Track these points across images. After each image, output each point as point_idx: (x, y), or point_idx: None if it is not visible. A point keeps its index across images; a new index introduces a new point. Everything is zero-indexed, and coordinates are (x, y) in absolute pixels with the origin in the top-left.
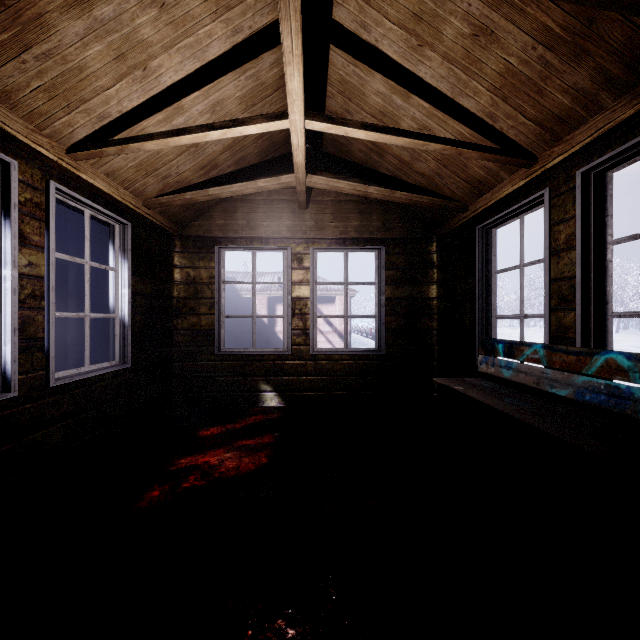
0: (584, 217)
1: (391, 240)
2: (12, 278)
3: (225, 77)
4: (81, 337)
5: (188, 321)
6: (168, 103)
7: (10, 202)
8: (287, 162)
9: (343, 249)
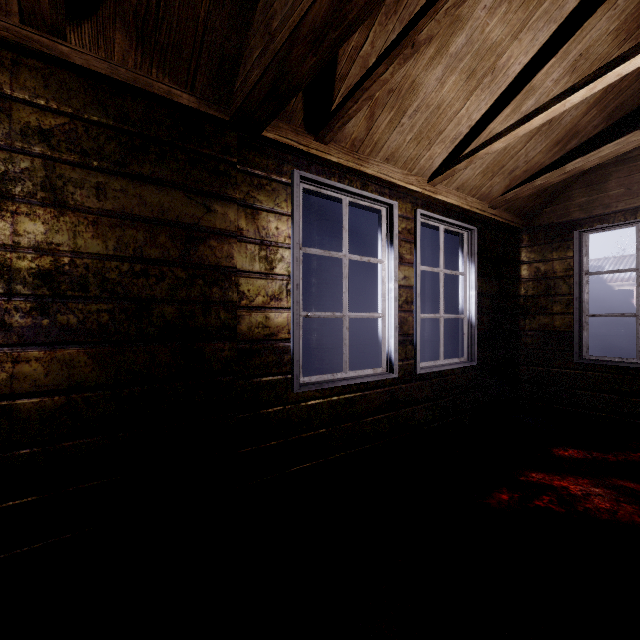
0: None
1: None
2: (394, 289)
3: (592, 18)
4: (434, 335)
5: (537, 321)
6: (516, 92)
7: (393, 233)
8: None
9: None
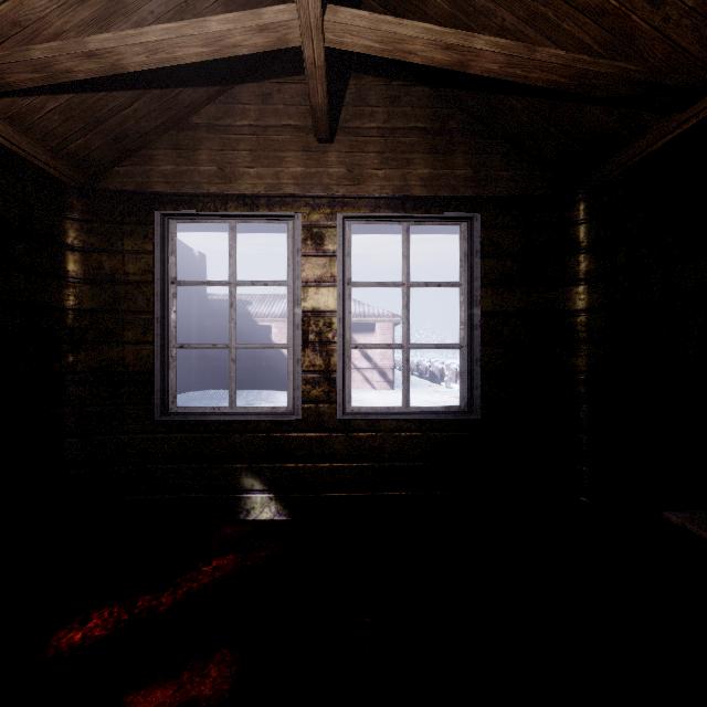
0: None
1: (493, 200)
2: None
3: None
4: None
5: (99, 356)
6: None
7: None
8: (294, 55)
9: (400, 219)
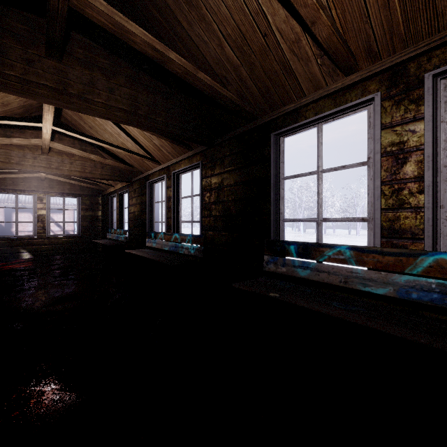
0: (120, 202)
1: (84, 195)
2: None
3: None
4: None
5: None
6: None
7: None
8: None
9: (62, 196)
